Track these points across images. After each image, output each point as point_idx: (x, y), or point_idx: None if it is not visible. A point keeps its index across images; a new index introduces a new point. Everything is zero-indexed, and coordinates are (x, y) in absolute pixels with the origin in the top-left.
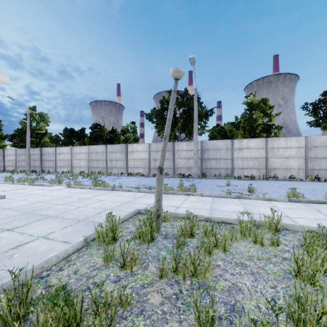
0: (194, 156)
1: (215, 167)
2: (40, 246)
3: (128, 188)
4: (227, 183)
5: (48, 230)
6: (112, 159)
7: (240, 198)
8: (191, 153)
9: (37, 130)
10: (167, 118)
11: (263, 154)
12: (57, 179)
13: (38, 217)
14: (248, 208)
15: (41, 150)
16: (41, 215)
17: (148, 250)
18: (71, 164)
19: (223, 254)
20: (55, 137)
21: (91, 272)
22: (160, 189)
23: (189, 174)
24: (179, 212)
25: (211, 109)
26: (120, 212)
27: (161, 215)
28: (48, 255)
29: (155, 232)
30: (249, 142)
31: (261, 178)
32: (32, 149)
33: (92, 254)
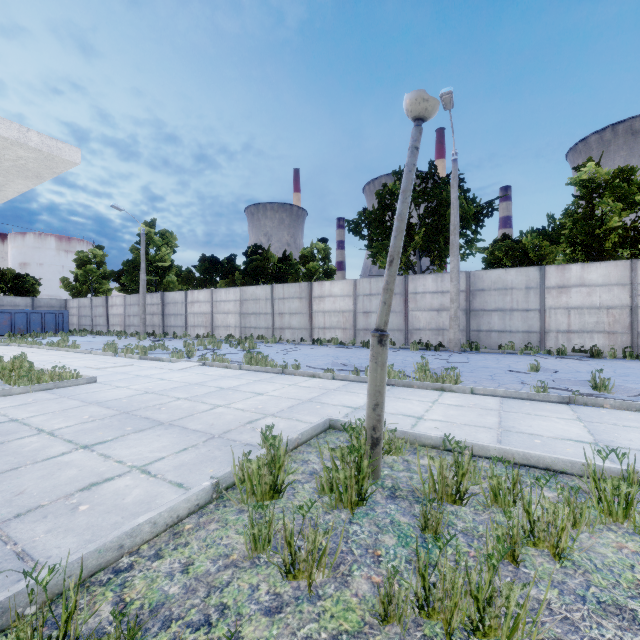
0: (451, 304)
1: (501, 329)
2: (130, 489)
3: (312, 369)
4: (531, 365)
5: (152, 454)
6: (283, 312)
7: (572, 403)
8: (445, 298)
9: (157, 261)
10: (397, 213)
11: (625, 297)
12: (185, 349)
13: (140, 424)
14: (599, 432)
15: (162, 297)
16: (146, 420)
17: (351, 526)
18: (212, 322)
19: (552, 564)
20: (186, 273)
21: (218, 571)
22: (379, 380)
23: (440, 344)
24: (423, 432)
25: (489, 202)
26: (294, 422)
27: (381, 441)
28: (136, 519)
29: (367, 483)
30: (584, 271)
31: (617, 354)
32: (149, 295)
33: (226, 521)
